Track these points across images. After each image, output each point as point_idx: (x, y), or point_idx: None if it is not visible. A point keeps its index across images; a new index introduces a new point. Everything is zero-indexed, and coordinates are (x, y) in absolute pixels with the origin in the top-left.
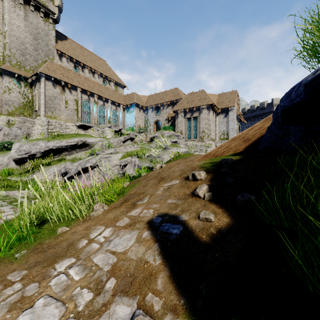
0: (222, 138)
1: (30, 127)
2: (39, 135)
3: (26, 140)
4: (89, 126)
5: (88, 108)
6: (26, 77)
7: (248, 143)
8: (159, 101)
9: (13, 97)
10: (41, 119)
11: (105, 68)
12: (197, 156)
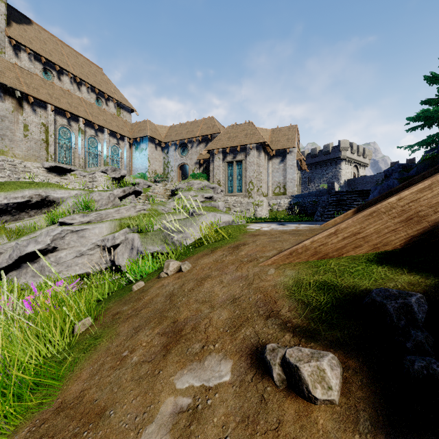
0: (277, 193)
1: None
2: None
3: None
4: (68, 169)
5: (67, 140)
6: None
7: (417, 228)
8: (185, 135)
9: None
10: None
11: (100, 79)
12: (263, 244)
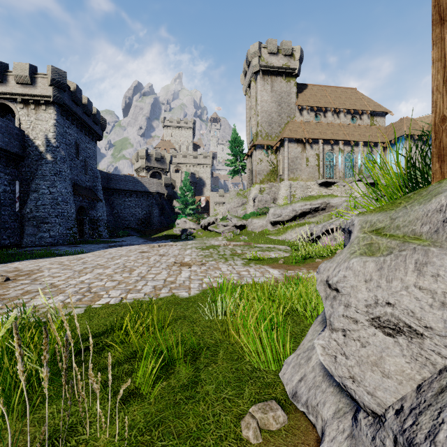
0: None
1: (276, 191)
2: (283, 198)
3: (274, 204)
4: (333, 182)
5: (331, 160)
6: (272, 145)
7: None
8: None
9: (263, 166)
10: (285, 183)
11: (354, 99)
12: None
